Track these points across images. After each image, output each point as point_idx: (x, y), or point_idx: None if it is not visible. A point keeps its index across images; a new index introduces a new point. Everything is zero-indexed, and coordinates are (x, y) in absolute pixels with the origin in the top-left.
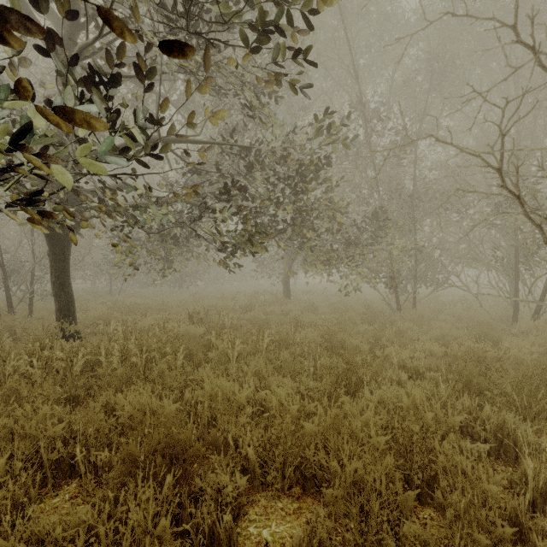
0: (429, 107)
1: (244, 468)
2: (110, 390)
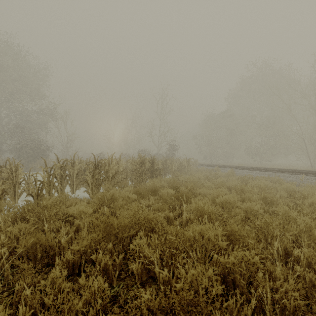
0: None
1: None
2: None
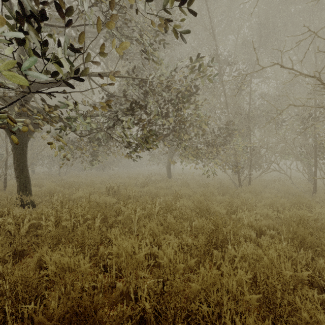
0: (259, 58)
1: (142, 317)
2: (45, 246)
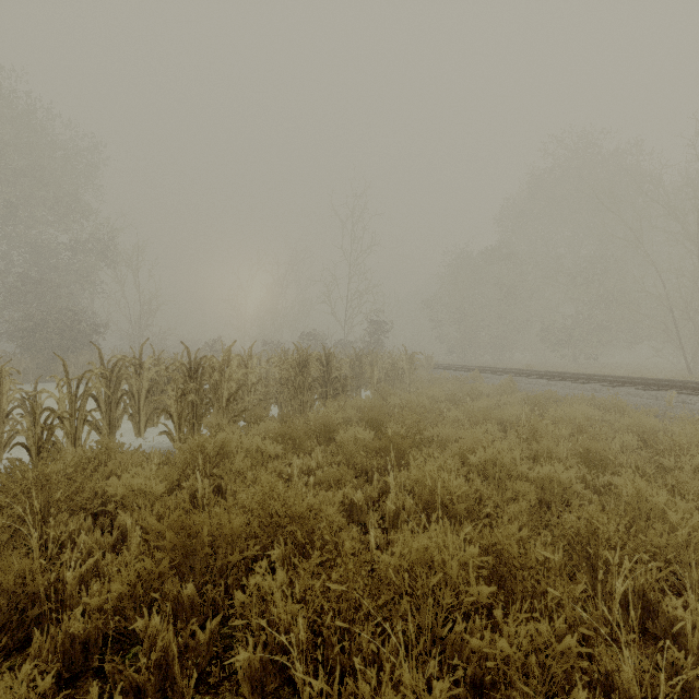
0: None
1: None
2: None
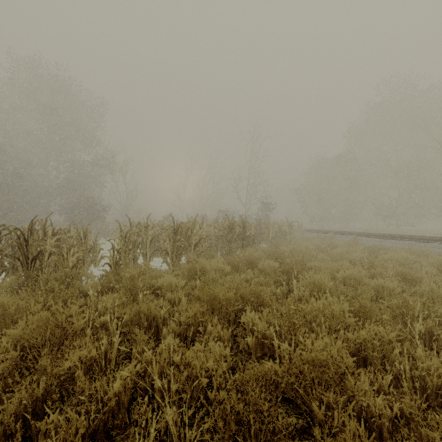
0: None
1: None
2: None
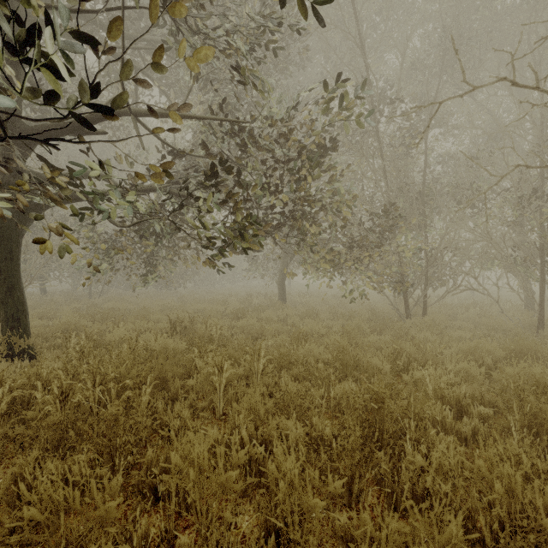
0: (440, 91)
1: None
2: (37, 447)
